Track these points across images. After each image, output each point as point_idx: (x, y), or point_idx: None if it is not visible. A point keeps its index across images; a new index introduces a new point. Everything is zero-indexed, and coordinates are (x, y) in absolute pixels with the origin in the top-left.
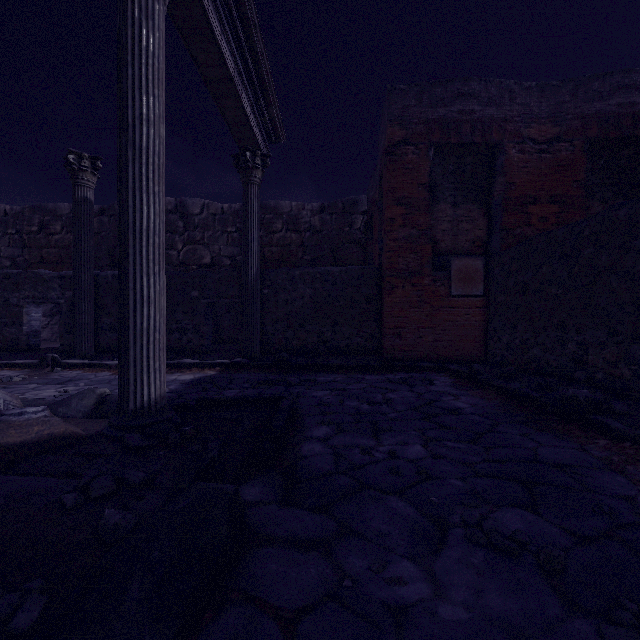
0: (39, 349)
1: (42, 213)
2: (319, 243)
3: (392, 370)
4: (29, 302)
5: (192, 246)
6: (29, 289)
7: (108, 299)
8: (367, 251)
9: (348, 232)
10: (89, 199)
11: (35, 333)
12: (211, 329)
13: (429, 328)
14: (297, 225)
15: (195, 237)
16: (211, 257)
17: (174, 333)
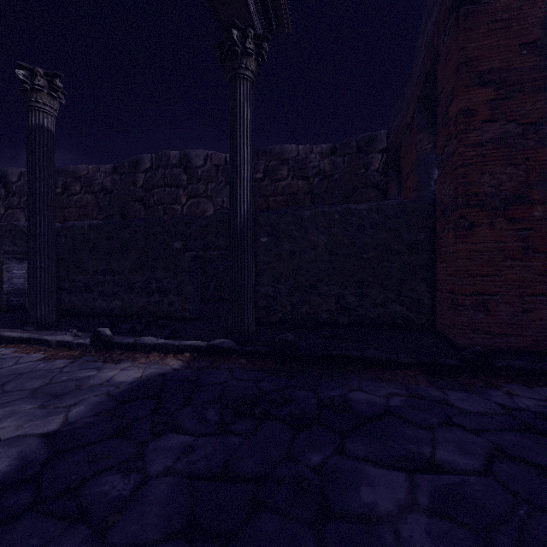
0: (21, 309)
1: (65, 175)
2: (329, 189)
3: (490, 377)
4: (9, 258)
5: (195, 199)
6: (9, 243)
7: (84, 253)
8: (388, 194)
9: (364, 174)
10: (46, 128)
11: (18, 292)
12: (198, 289)
13: (543, 295)
14: (304, 170)
15: (198, 190)
16: (214, 210)
17: (154, 294)
